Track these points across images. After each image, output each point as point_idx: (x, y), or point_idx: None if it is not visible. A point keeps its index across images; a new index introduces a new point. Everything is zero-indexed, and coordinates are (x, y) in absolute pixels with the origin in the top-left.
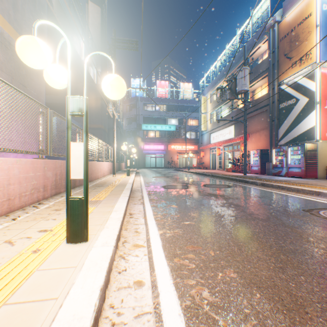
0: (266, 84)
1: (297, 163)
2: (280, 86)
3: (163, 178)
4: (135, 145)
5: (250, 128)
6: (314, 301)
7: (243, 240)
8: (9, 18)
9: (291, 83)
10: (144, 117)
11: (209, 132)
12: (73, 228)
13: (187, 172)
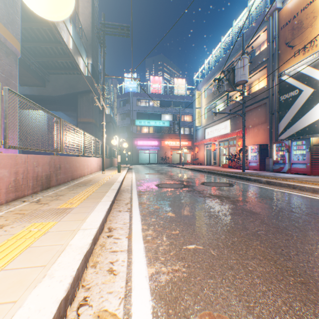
0: (264, 76)
1: (301, 159)
2: (280, 77)
3: (156, 175)
4: (128, 141)
5: (247, 122)
6: None
7: (298, 293)
8: None
9: (293, 73)
10: (137, 112)
11: (204, 127)
12: None
13: (182, 168)
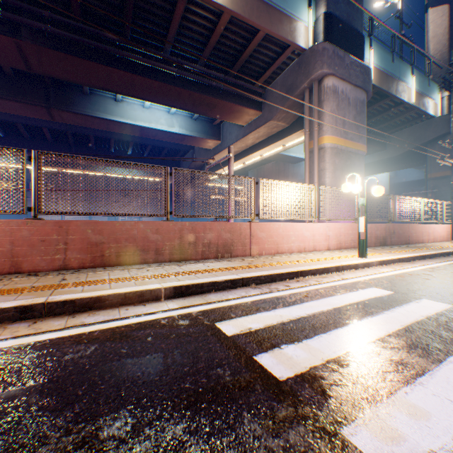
0: None
1: None
2: None
3: None
4: None
5: None
6: (449, 287)
7: None
8: (340, 135)
9: None
10: None
11: None
12: (360, 251)
13: None
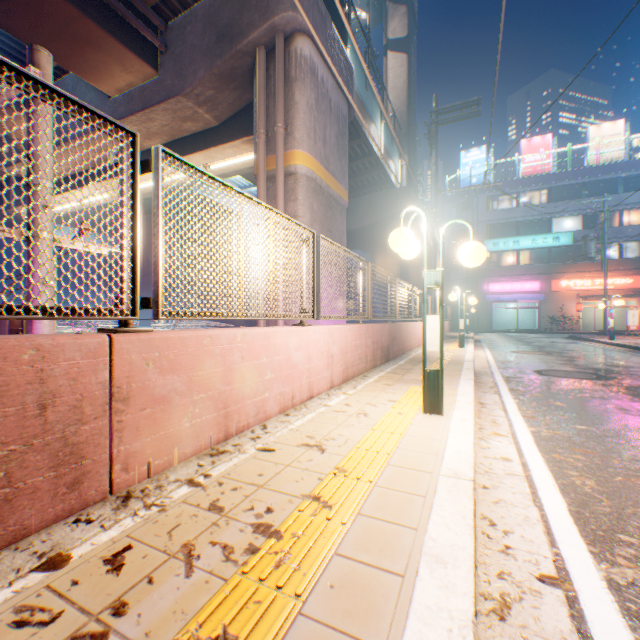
0: None
1: None
2: None
3: (535, 355)
4: (467, 285)
5: None
6: None
7: None
8: (320, 158)
9: None
10: (488, 225)
11: None
12: (429, 399)
13: (606, 344)
